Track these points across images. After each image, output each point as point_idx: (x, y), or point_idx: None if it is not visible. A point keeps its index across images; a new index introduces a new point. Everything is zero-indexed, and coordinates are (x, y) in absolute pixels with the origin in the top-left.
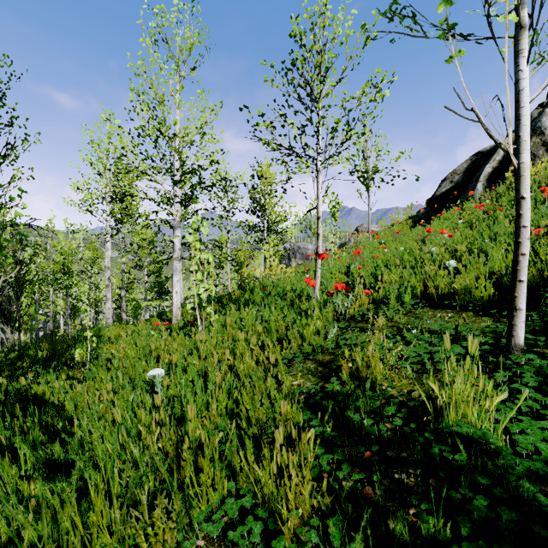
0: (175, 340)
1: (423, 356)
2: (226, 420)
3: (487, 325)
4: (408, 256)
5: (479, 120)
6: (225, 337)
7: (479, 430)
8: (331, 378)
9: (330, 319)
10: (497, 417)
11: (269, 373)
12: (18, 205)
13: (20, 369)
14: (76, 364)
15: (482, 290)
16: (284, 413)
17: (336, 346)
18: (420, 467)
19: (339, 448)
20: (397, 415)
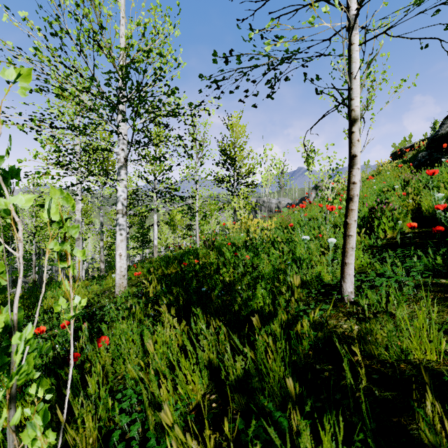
0: None
1: None
2: None
3: None
4: None
5: None
6: None
7: None
8: None
9: None
10: None
11: None
12: None
13: None
14: None
15: None
16: None
17: None
18: None
19: None
20: None
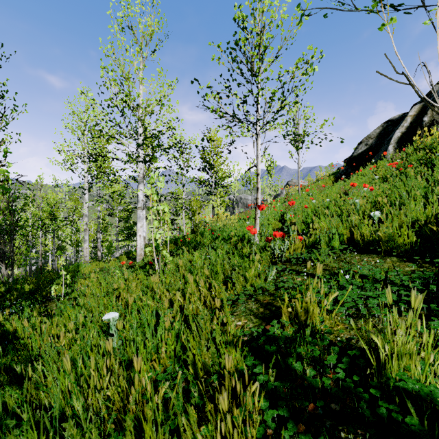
0: (135, 279)
1: (357, 301)
2: (175, 362)
3: (411, 270)
4: (334, 206)
5: (409, 82)
6: (178, 278)
7: (425, 386)
8: (272, 321)
9: (268, 262)
10: (437, 368)
11: (215, 317)
12: (8, 164)
13: (9, 301)
14: (54, 297)
15: (405, 238)
16: (229, 367)
17: (274, 287)
18: (370, 431)
19: (283, 401)
20: (339, 365)
